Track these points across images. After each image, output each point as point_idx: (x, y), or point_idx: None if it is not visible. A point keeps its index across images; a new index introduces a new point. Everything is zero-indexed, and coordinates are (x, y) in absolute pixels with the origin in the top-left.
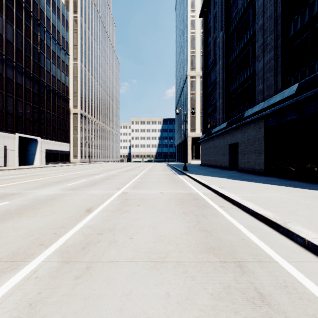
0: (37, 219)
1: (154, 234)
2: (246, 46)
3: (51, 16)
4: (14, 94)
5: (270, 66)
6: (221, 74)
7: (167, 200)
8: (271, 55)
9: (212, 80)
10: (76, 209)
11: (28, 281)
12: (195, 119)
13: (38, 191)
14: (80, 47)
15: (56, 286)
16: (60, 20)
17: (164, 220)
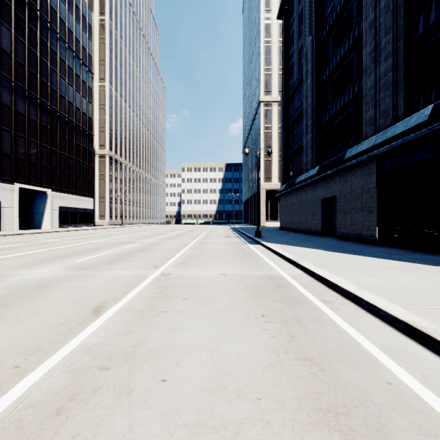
0: None
1: (210, 368)
2: (348, 56)
3: (67, 18)
4: (13, 127)
5: (385, 82)
6: (309, 98)
7: (233, 289)
8: (387, 65)
9: (296, 107)
10: (77, 308)
11: None
12: (271, 164)
13: (28, 271)
14: (109, 63)
15: None
16: (80, 24)
17: (228, 333)
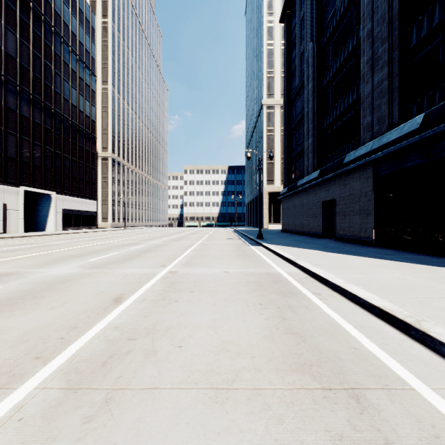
0: (38, 315)
1: (216, 339)
2: (347, 62)
3: (71, 21)
4: (18, 130)
5: (382, 90)
6: (311, 102)
7: (235, 283)
8: (383, 74)
9: (298, 111)
10: (99, 298)
11: (5, 426)
12: (273, 166)
13: (46, 269)
14: (112, 66)
15: (51, 436)
16: (84, 27)
17: (230, 316)
